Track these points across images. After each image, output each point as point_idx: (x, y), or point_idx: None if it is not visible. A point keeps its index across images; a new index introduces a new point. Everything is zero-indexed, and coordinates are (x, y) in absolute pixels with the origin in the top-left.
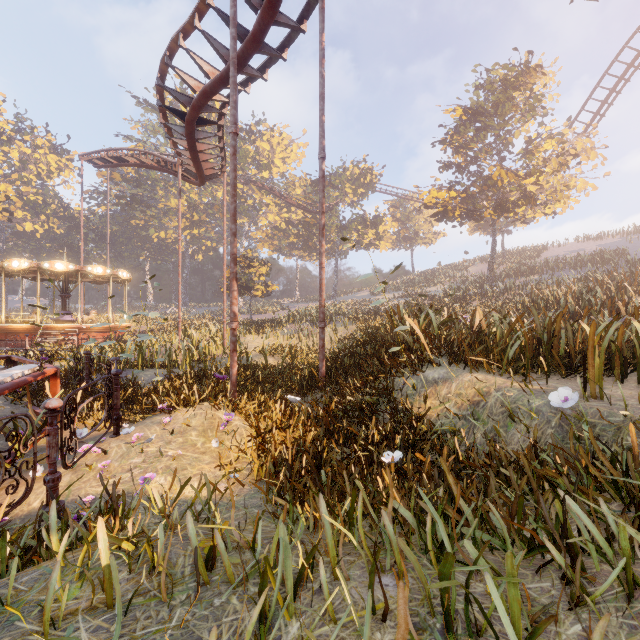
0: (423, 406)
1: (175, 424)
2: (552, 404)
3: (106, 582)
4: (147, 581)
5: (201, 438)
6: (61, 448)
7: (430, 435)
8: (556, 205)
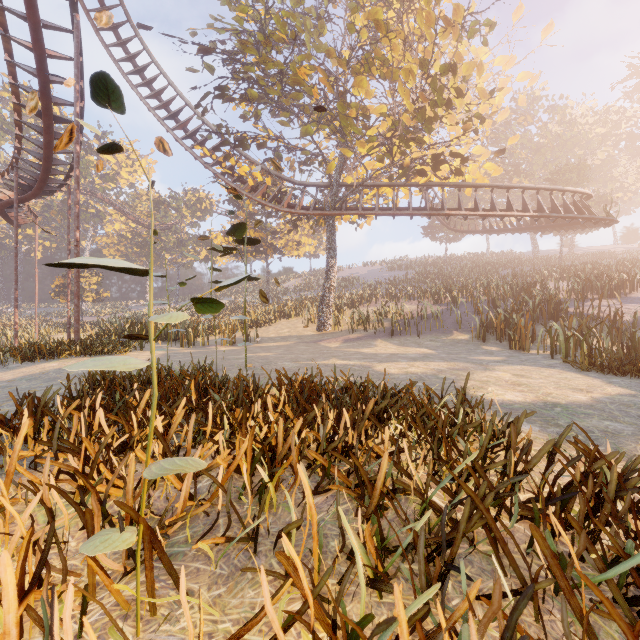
0: None
1: None
2: None
3: None
4: None
5: None
6: None
7: None
8: (298, 251)
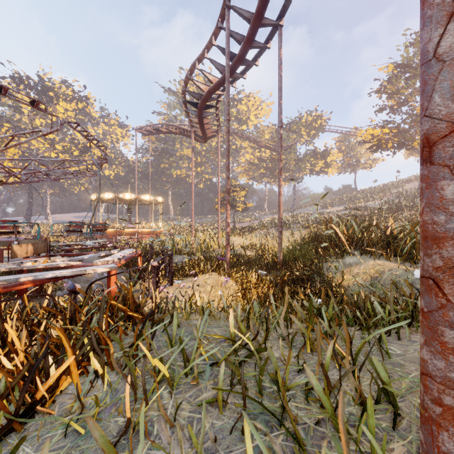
0: (341, 279)
1: (199, 282)
2: (415, 276)
3: (200, 311)
4: (209, 317)
5: (212, 289)
6: (156, 284)
7: (343, 295)
8: None
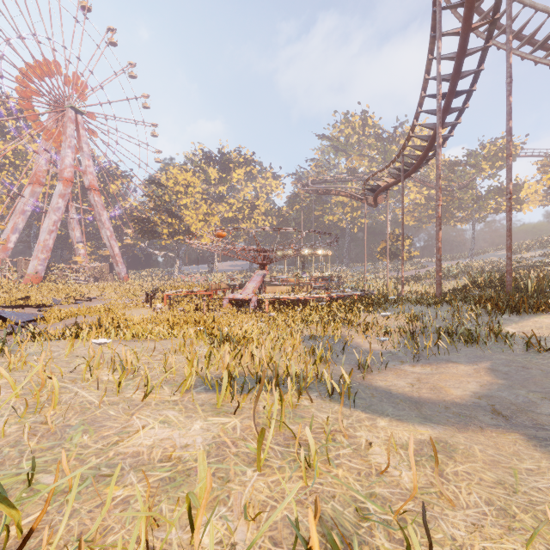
0: None
1: None
2: None
3: None
4: None
5: None
6: None
7: None
8: None
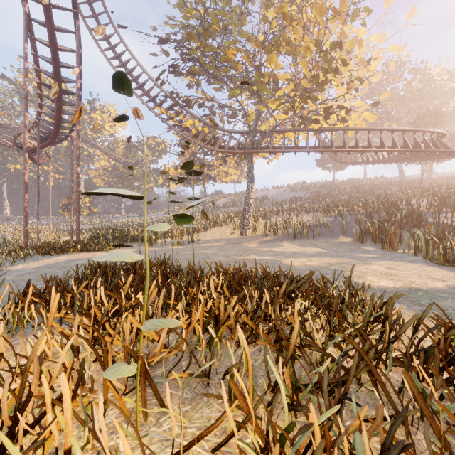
0: None
1: None
2: None
3: None
4: None
5: None
6: None
7: None
8: (226, 179)
